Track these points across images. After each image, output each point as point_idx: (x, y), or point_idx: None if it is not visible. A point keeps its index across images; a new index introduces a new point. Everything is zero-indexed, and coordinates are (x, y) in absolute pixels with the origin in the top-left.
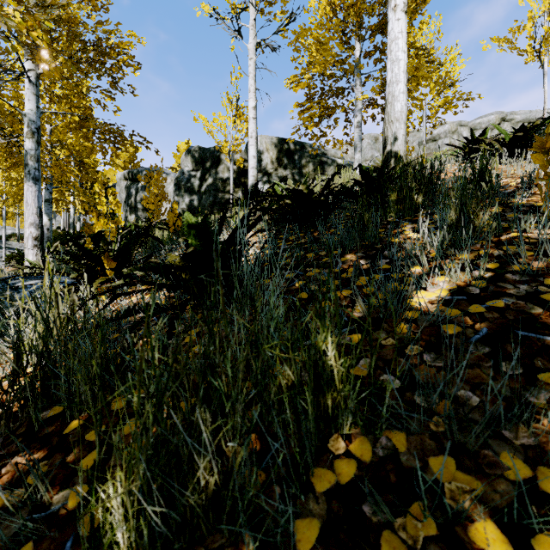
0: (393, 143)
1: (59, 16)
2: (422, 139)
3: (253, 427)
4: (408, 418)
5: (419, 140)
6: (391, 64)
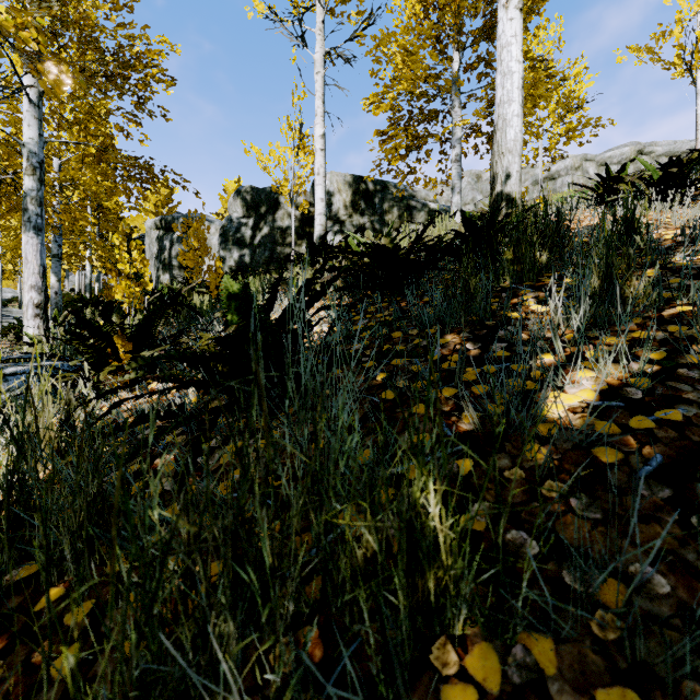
0: (504, 181)
1: (67, 16)
2: (537, 177)
3: (313, 615)
4: (559, 619)
5: (533, 178)
6: (502, 77)
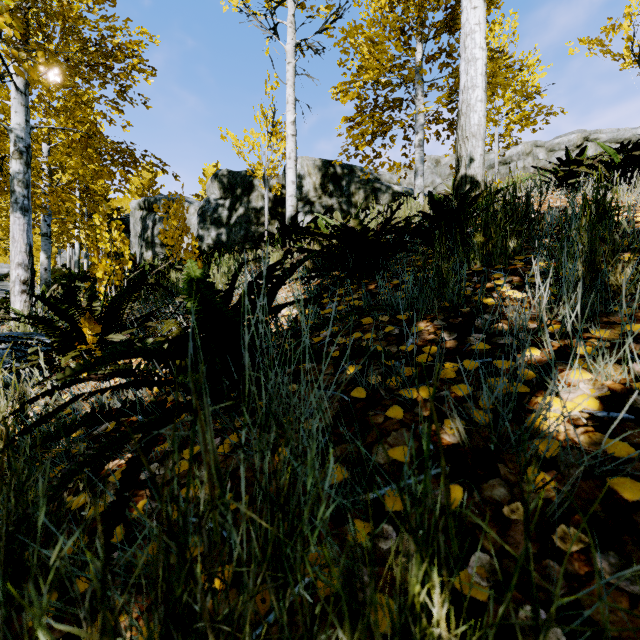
0: (468, 164)
1: (51, 8)
2: (491, 162)
3: None
4: None
5: (488, 163)
6: (465, 64)
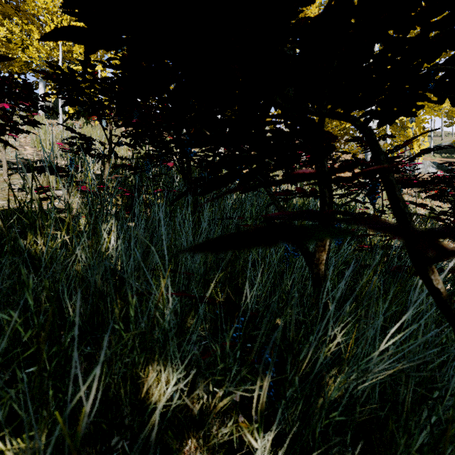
0: None
1: None
2: None
3: None
4: None
5: None
6: None
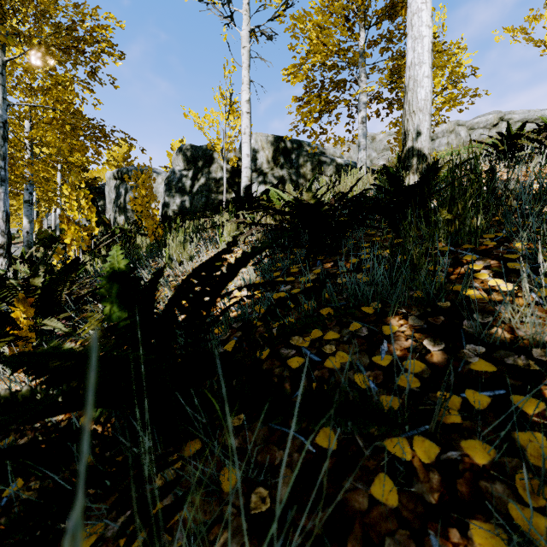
0: (415, 138)
1: None
2: None
3: None
4: None
5: None
6: (412, 41)
